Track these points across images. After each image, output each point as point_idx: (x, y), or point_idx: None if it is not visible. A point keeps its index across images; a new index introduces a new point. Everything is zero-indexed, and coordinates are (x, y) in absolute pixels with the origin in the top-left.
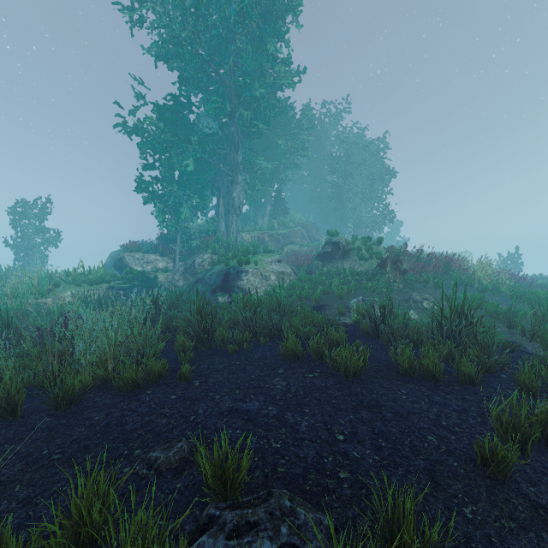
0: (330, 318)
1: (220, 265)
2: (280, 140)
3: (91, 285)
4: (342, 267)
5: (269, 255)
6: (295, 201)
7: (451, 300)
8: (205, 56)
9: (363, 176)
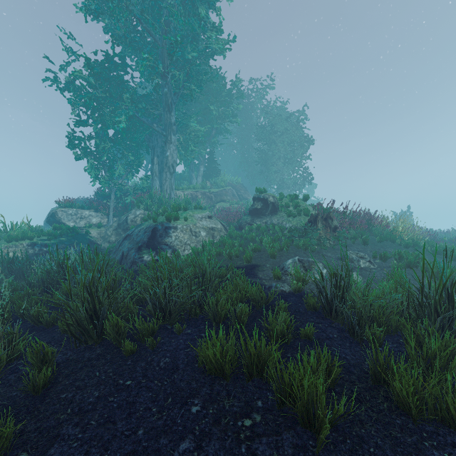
0: (265, 283)
1: (150, 221)
2: (212, 106)
3: (9, 242)
4: (272, 223)
5: (199, 211)
6: (226, 165)
7: (431, 271)
8: (135, 13)
9: (285, 143)
